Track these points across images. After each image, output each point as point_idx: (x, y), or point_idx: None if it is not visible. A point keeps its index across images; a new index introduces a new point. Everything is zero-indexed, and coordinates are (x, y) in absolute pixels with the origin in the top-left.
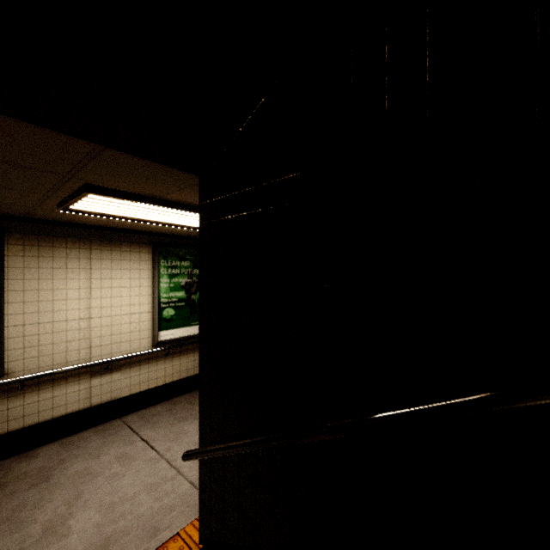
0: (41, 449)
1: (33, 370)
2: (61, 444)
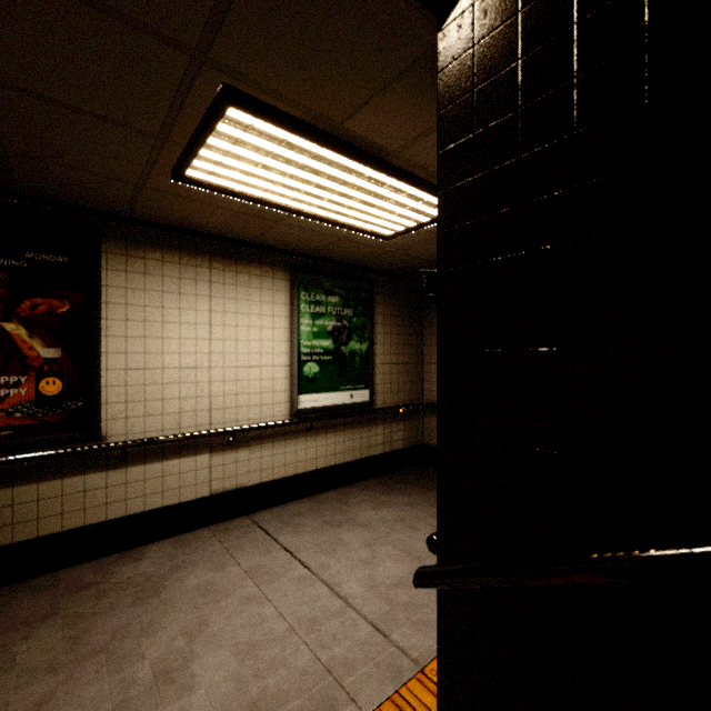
0: (148, 549)
1: (138, 435)
2: (173, 544)
